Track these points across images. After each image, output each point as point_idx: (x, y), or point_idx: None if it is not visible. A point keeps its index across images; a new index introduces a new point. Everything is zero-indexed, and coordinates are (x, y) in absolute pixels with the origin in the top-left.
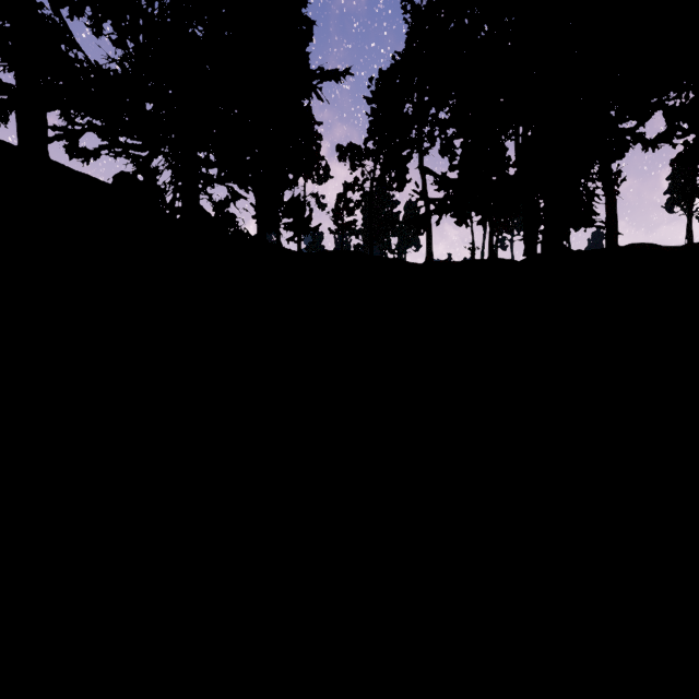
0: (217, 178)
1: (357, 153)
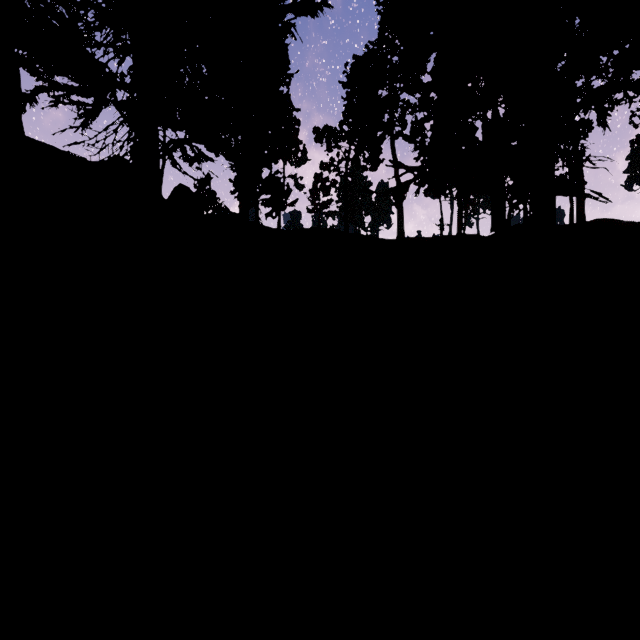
0: (183, 139)
1: (333, 135)
